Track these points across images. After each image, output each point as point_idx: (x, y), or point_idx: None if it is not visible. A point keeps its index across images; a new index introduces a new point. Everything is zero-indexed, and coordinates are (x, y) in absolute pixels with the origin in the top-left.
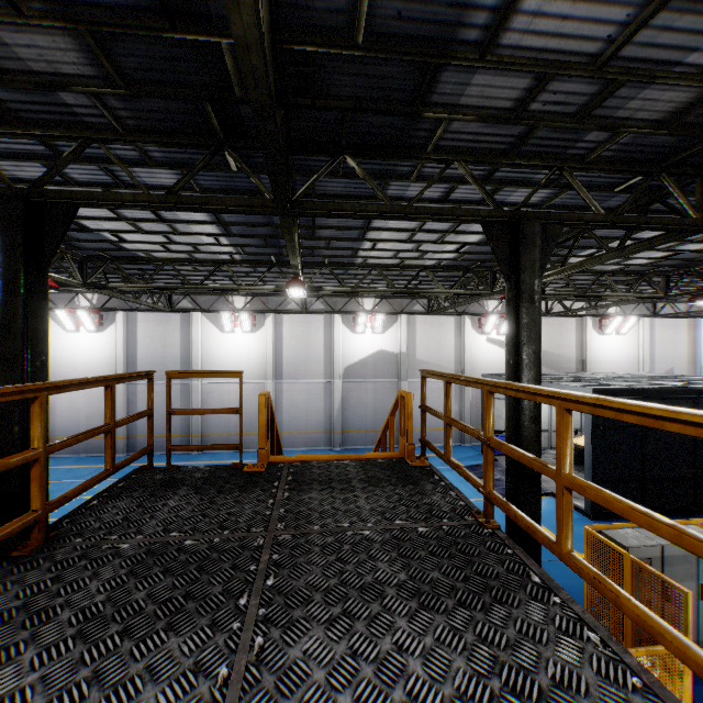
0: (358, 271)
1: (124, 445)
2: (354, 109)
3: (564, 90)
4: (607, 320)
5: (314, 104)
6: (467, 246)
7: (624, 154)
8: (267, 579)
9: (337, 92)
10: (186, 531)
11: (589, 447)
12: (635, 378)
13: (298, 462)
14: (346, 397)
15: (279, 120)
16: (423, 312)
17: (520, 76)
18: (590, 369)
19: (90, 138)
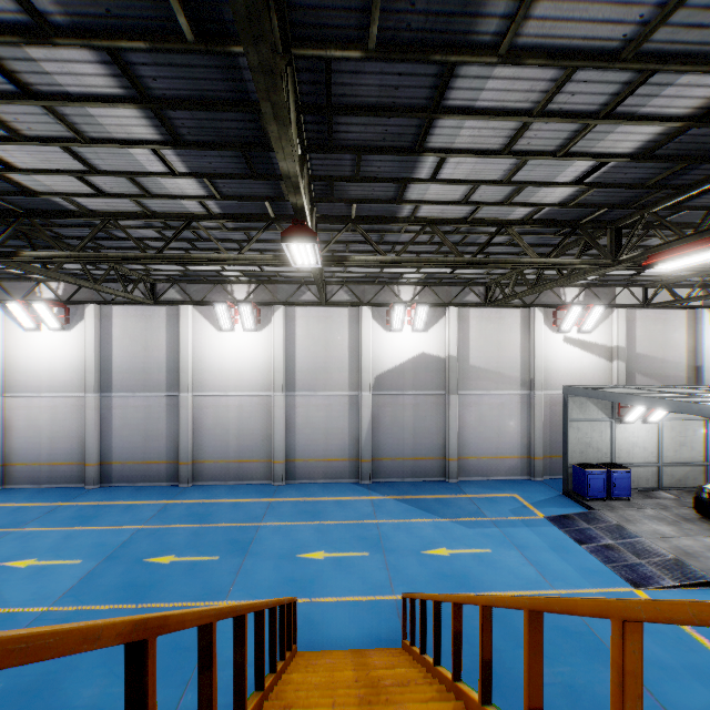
0: (399, 237)
1: (96, 474)
2: None
3: None
4: None
5: None
6: (604, 167)
7: None
8: None
9: None
10: None
11: None
12: None
13: None
14: (377, 414)
15: None
16: (479, 303)
17: None
18: (706, 379)
19: None
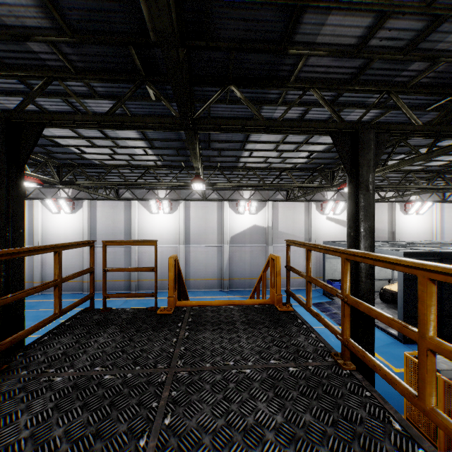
0: (240, 172)
1: (88, 286)
2: (237, 48)
3: (397, 27)
4: (410, 204)
5: (208, 45)
6: (315, 153)
7: (437, 80)
8: (165, 417)
9: (225, 35)
10: (107, 365)
11: (401, 293)
12: (431, 244)
13: (196, 307)
14: (232, 256)
15: (182, 55)
16: (283, 200)
17: (364, 16)
18: (398, 238)
19: (52, 77)
